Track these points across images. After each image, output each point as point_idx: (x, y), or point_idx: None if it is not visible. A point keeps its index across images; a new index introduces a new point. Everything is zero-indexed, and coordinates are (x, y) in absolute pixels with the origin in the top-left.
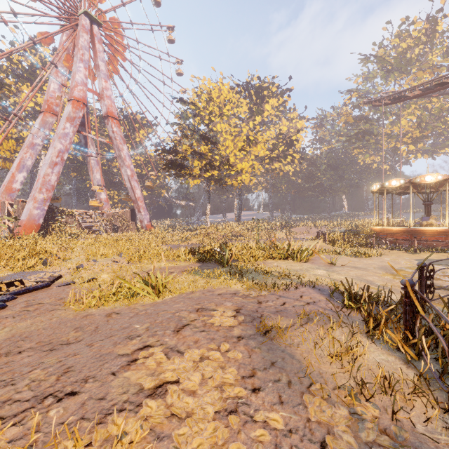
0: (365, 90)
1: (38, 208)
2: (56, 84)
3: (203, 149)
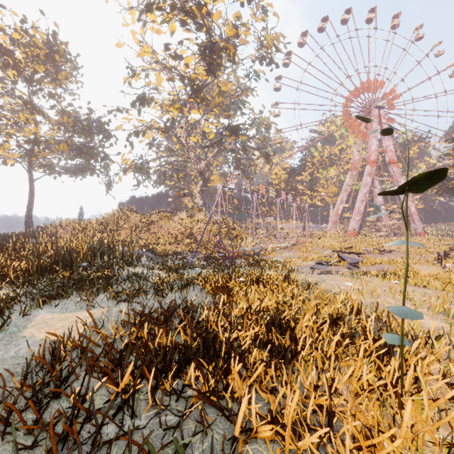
0: None
1: (356, 224)
2: (357, 152)
3: None
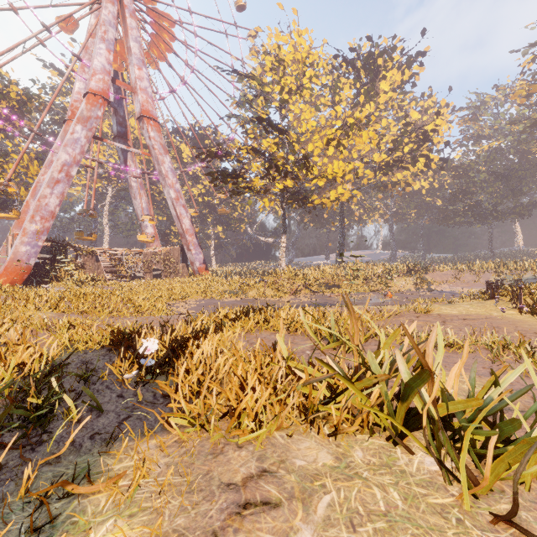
0: None
1: (27, 243)
2: (82, 83)
3: (267, 143)
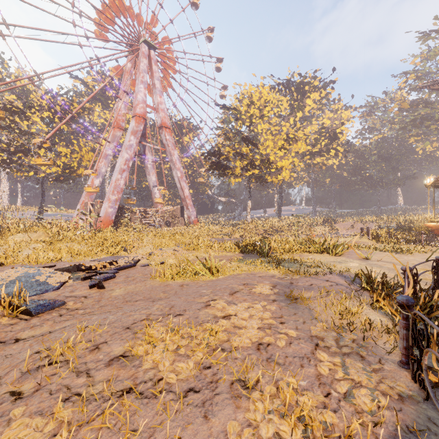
0: (425, 71)
1: (111, 207)
2: (122, 104)
3: (245, 150)
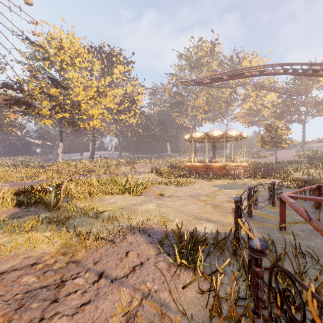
0: (180, 76)
1: None
2: None
3: (53, 91)
